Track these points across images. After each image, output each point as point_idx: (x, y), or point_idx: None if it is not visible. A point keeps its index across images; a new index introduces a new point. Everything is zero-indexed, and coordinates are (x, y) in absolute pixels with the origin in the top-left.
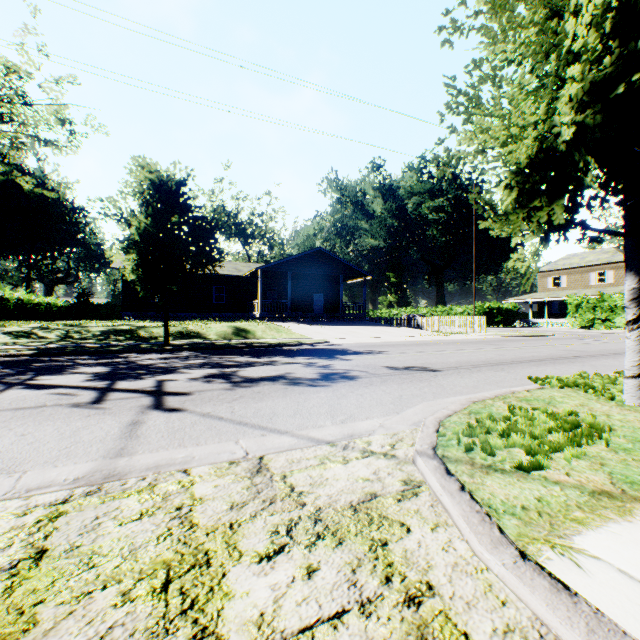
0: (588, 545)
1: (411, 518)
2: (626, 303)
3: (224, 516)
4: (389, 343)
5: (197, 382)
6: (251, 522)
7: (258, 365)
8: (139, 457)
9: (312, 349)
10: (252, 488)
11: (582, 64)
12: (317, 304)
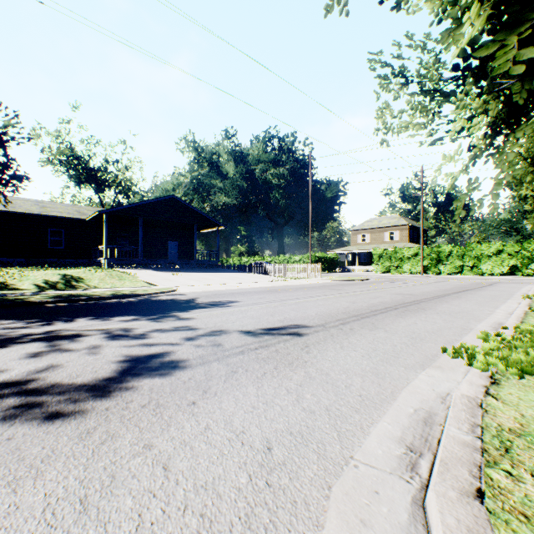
0: None
1: None
2: None
3: None
4: (240, 290)
5: None
6: None
7: (18, 343)
8: None
9: (148, 302)
10: None
11: None
12: (172, 251)
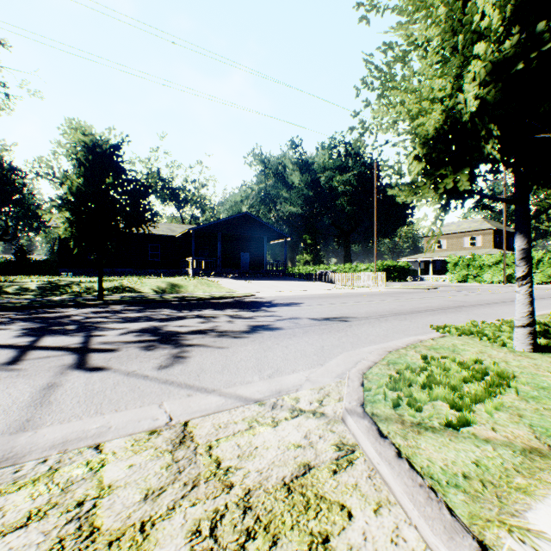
0: (544, 525)
1: (351, 497)
2: (516, 262)
3: (135, 512)
4: (307, 296)
5: (126, 337)
6: (168, 519)
7: (189, 318)
8: (45, 431)
9: (239, 302)
10: (173, 466)
11: (487, 45)
12: (244, 262)
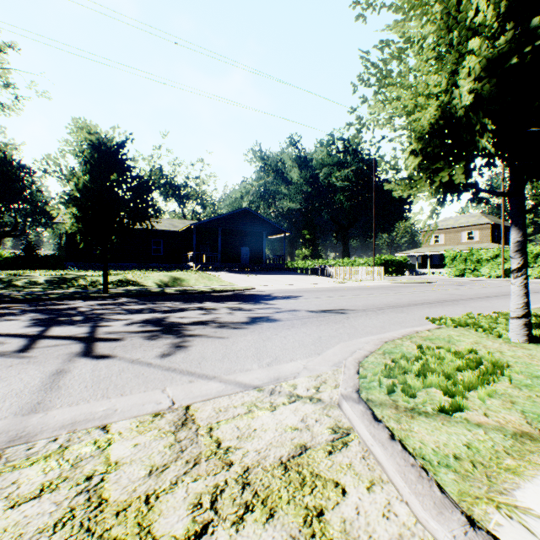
0: (532, 502)
1: (345, 475)
2: (511, 254)
3: (140, 486)
4: (306, 289)
5: (130, 327)
6: (171, 492)
7: (190, 310)
8: (55, 412)
9: (239, 295)
10: (175, 446)
11: (481, 40)
12: (244, 256)
